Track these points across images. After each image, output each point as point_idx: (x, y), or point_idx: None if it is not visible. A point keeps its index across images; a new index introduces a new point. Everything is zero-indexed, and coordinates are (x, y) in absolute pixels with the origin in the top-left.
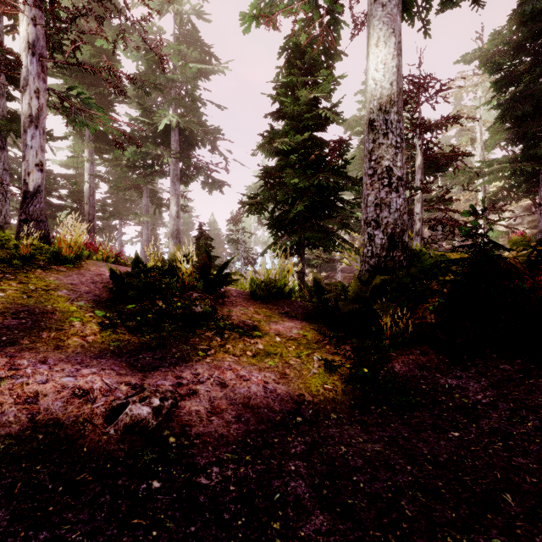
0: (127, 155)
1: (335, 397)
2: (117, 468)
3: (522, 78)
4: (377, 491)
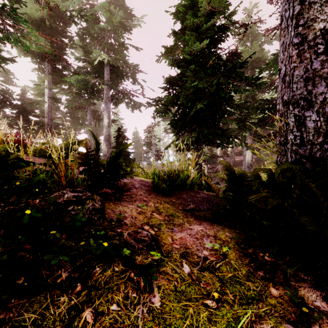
0: (72, 82)
1: None
2: None
3: None
4: None
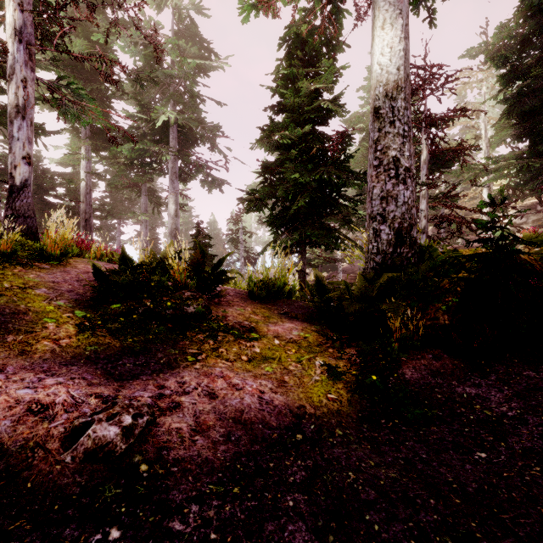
0: (124, 152)
1: (340, 409)
2: (67, 511)
3: (530, 72)
4: (396, 536)
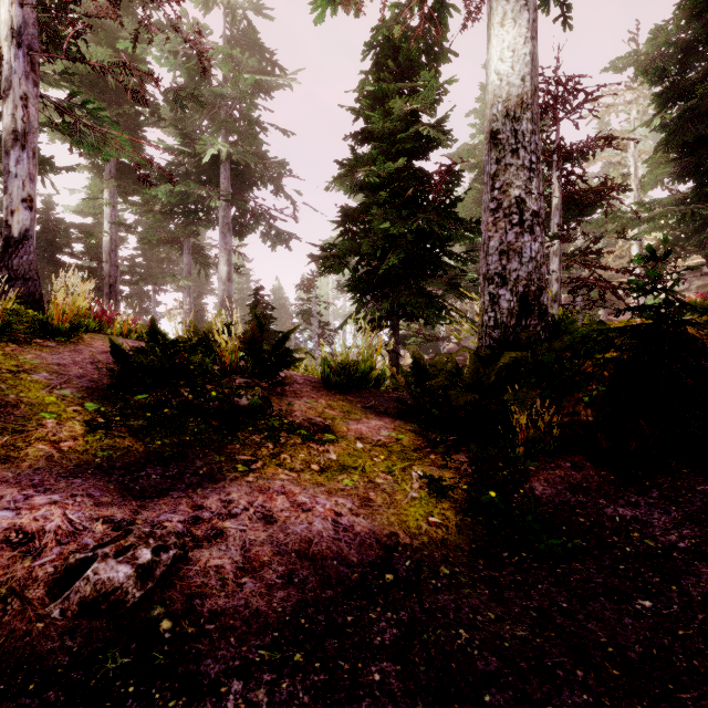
0: (160, 196)
1: (446, 538)
2: (47, 692)
3: (695, 90)
4: None
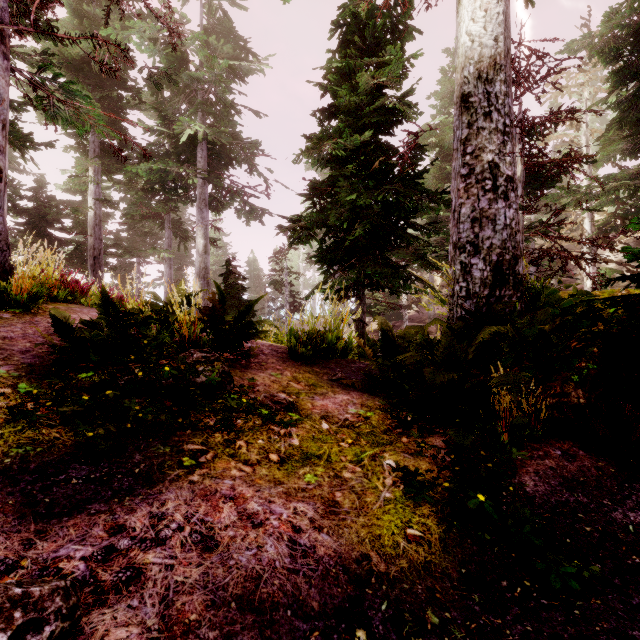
0: (140, 173)
1: (430, 560)
2: None
3: None
4: None
